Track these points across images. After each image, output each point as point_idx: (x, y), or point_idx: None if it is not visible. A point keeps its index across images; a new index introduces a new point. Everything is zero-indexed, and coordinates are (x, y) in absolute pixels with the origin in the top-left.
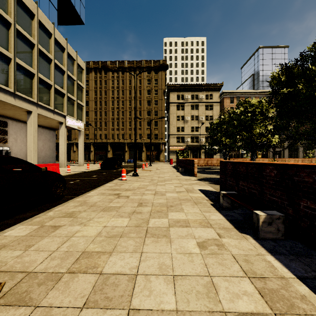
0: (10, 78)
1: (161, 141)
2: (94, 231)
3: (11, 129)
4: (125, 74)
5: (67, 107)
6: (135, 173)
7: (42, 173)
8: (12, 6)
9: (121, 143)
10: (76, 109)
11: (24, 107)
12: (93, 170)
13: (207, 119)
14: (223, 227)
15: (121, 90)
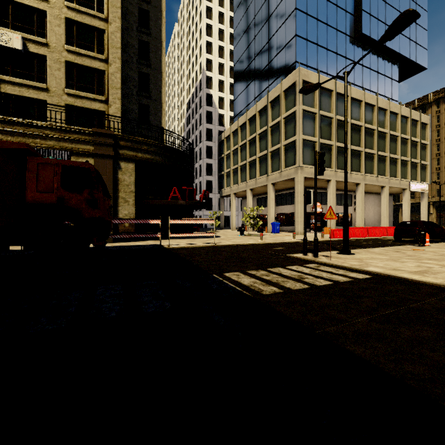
0: (374, 167)
1: None
2: None
3: None
4: None
5: (411, 173)
6: None
7: (441, 228)
8: (376, 117)
9: None
10: (419, 172)
11: (381, 184)
12: None
13: None
14: None
15: None
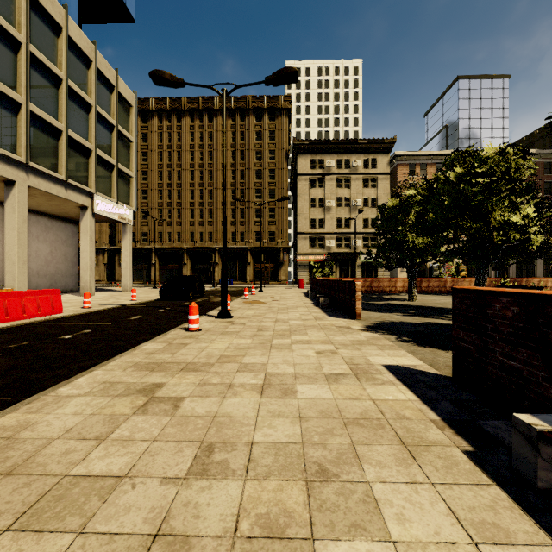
0: None
1: (282, 246)
2: None
3: None
4: (215, 121)
5: (96, 176)
6: (224, 311)
7: None
8: None
9: (208, 249)
10: (116, 182)
11: None
12: (143, 301)
13: (367, 204)
14: None
15: (207, 150)
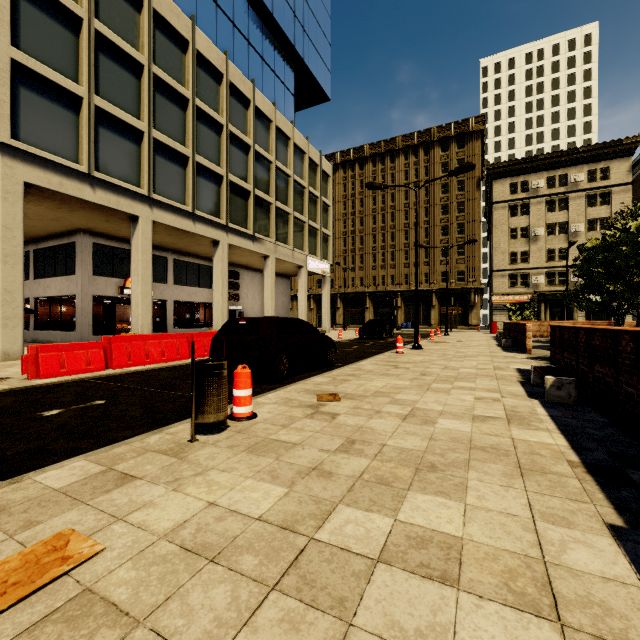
0: (249, 217)
1: (473, 286)
2: (380, 384)
3: (242, 281)
4: (397, 162)
5: (308, 242)
6: (417, 344)
7: (320, 335)
8: (251, 123)
9: (390, 292)
10: (320, 243)
11: (262, 252)
12: (347, 339)
13: (593, 228)
14: (513, 394)
15: (389, 193)
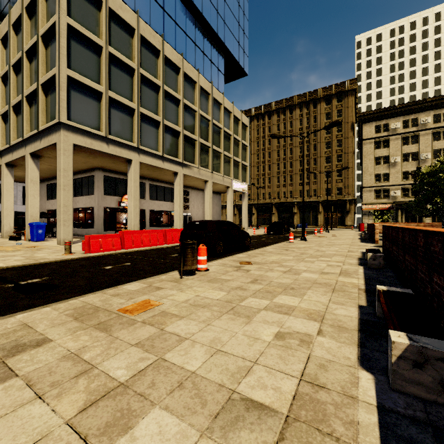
0: (196, 156)
1: (348, 198)
2: (275, 258)
3: (191, 197)
4: (294, 113)
5: (233, 171)
6: (303, 237)
7: (241, 231)
8: (197, 96)
9: (289, 203)
10: (241, 171)
11: (204, 178)
12: (259, 234)
13: (438, 156)
14: (351, 264)
15: (288, 135)
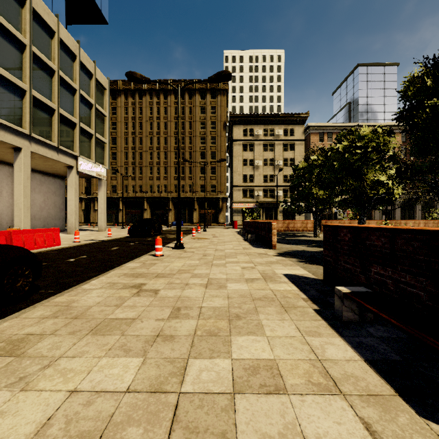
0: None
1: (221, 196)
2: (33, 417)
3: None
4: (169, 99)
5: (79, 143)
6: (179, 244)
7: None
8: None
9: (163, 198)
10: (94, 148)
11: (8, 141)
12: (116, 237)
13: (286, 164)
14: (370, 394)
15: (163, 121)
